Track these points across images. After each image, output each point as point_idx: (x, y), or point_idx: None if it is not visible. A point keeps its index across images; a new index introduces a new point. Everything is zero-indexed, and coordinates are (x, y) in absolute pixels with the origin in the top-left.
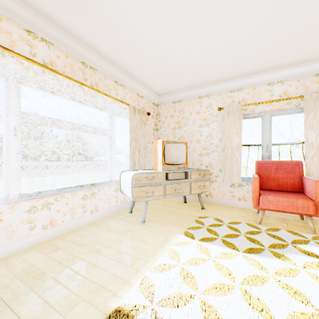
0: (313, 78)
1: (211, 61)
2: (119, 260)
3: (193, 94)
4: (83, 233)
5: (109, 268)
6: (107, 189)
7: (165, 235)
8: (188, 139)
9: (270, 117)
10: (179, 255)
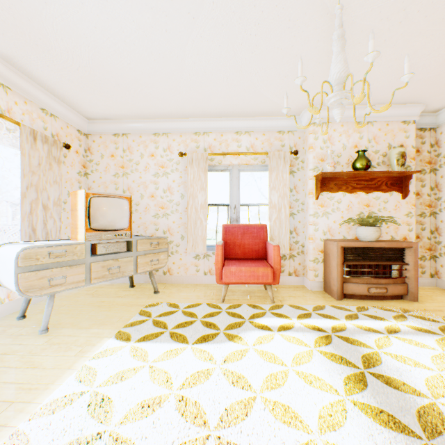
0: (276, 135)
1: (165, 86)
2: None
3: (146, 128)
4: None
5: None
6: None
7: (83, 344)
8: (138, 193)
9: (238, 173)
10: (97, 374)
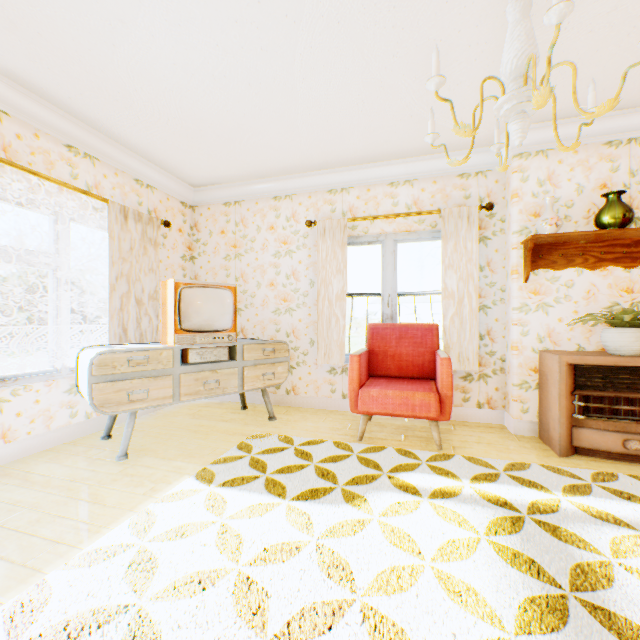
0: (456, 181)
1: (277, 128)
2: (5, 553)
3: (263, 191)
4: None
5: None
6: (42, 390)
7: (158, 480)
8: (253, 281)
9: (395, 245)
10: (156, 523)
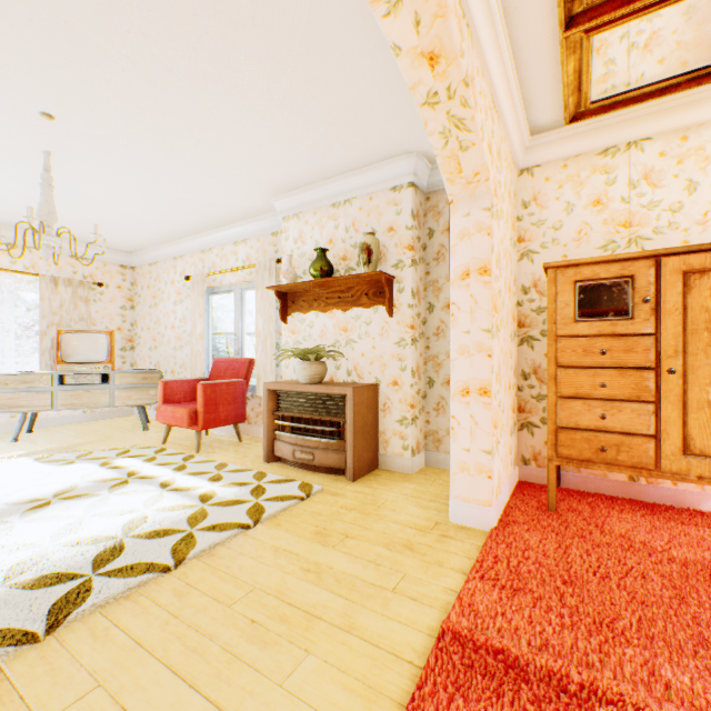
0: (271, 238)
1: (123, 217)
2: None
3: (167, 254)
4: None
5: None
6: None
7: (8, 451)
8: (164, 324)
9: (243, 293)
10: None
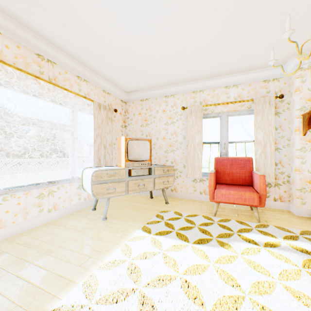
0: (261, 84)
1: (172, 62)
2: (69, 260)
3: (160, 93)
4: (37, 234)
5: (56, 269)
6: (68, 187)
7: (124, 230)
8: (155, 136)
9: (227, 118)
10: (131, 251)
